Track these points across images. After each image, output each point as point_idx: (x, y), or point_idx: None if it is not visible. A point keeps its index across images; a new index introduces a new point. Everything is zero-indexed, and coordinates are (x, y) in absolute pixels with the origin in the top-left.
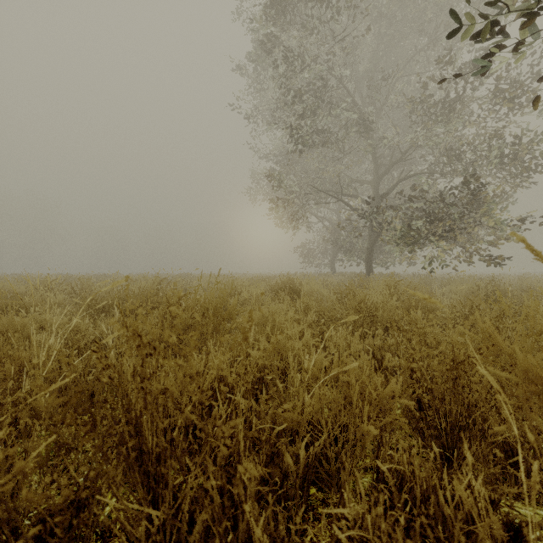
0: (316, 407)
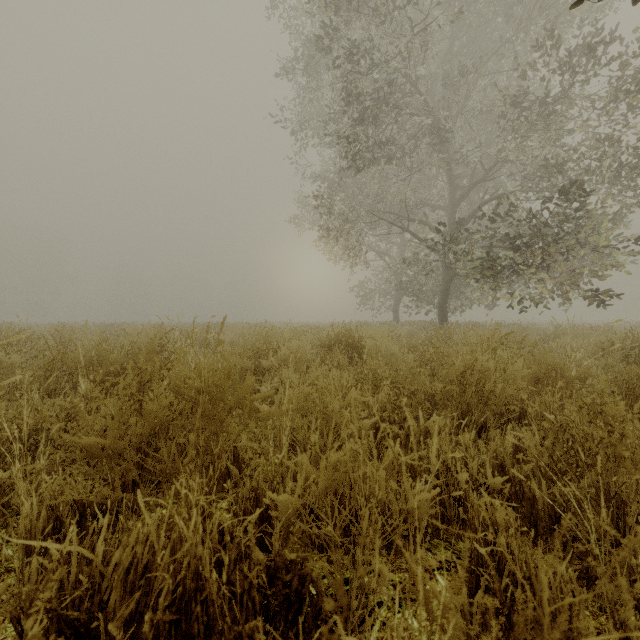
0: None
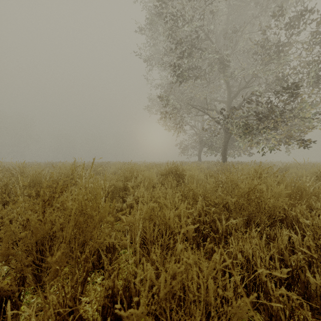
0: None
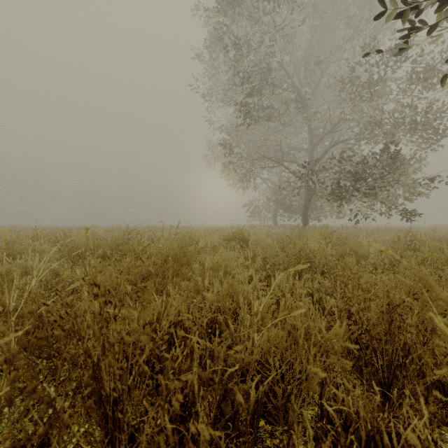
0: (264, 348)
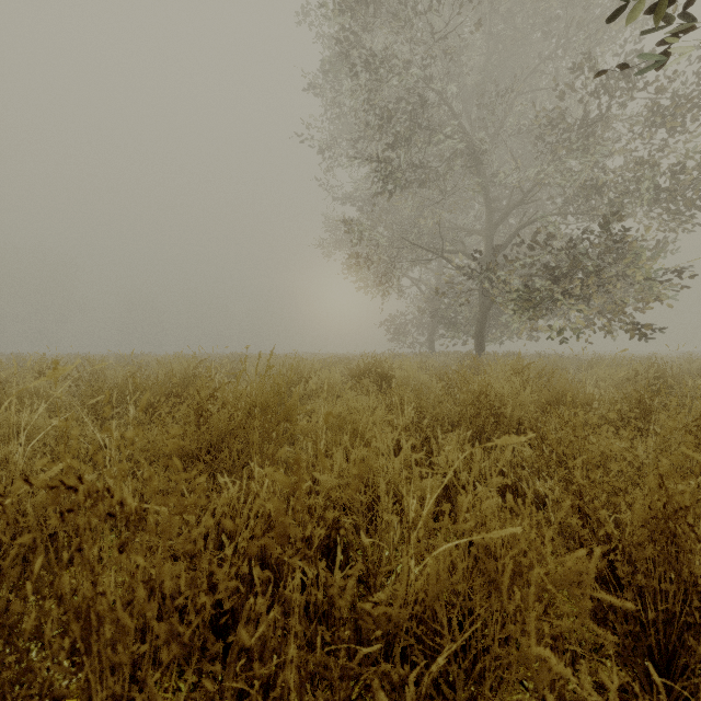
0: (431, 592)
